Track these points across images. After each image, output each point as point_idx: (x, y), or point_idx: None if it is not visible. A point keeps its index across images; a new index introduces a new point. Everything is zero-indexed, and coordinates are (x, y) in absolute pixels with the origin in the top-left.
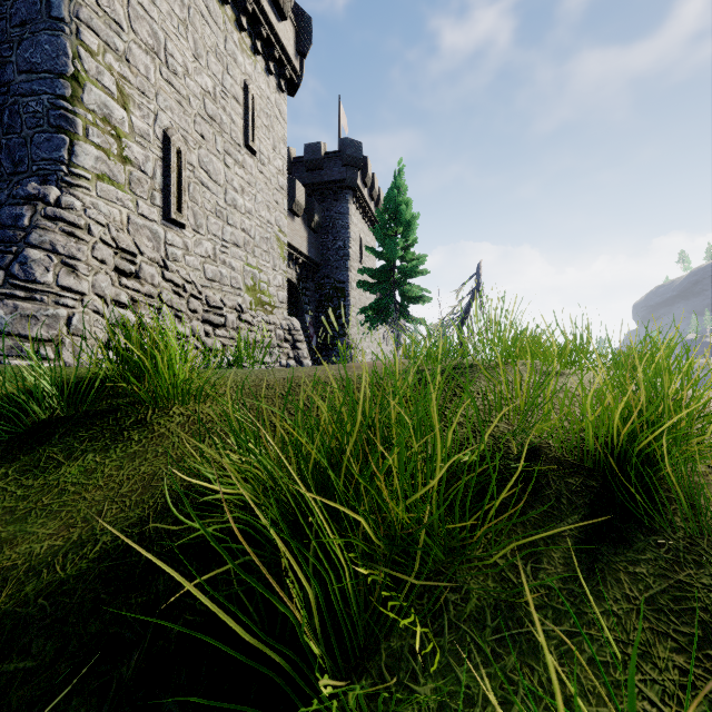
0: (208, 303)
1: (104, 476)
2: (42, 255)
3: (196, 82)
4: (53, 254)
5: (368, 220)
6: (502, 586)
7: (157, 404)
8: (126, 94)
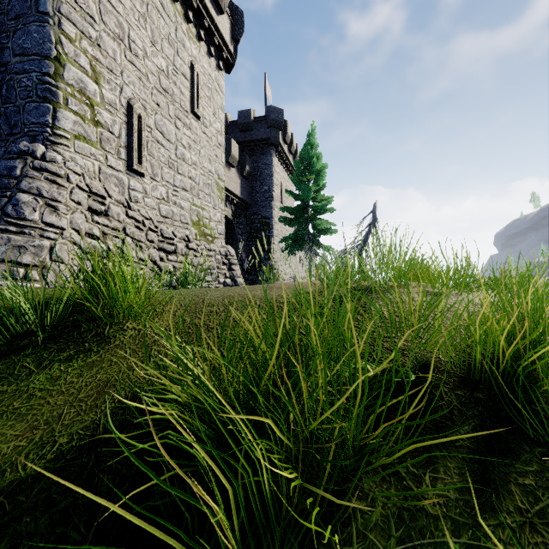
0: (162, 235)
1: (66, 383)
2: (30, 198)
3: (153, 63)
4: (39, 197)
5: (288, 170)
6: (404, 495)
7: (113, 320)
8: (97, 71)
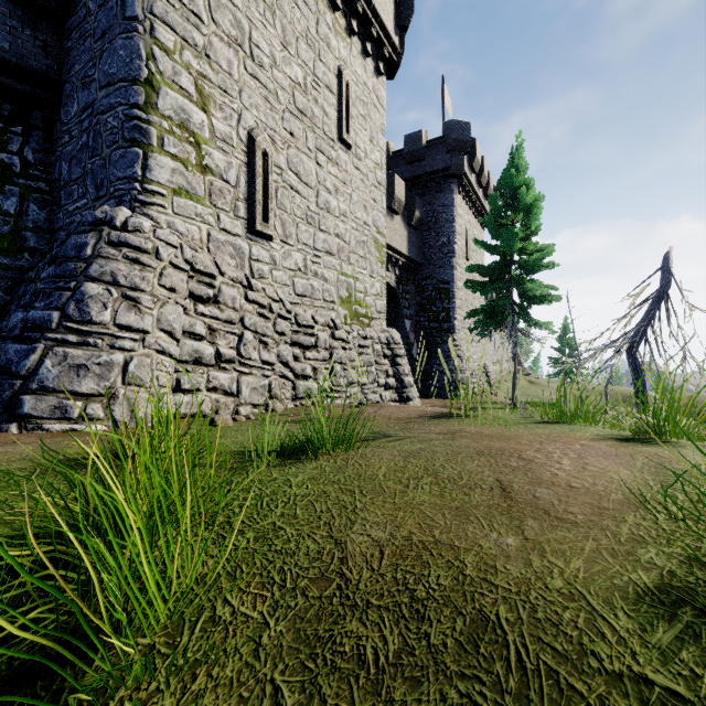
0: (297, 322)
1: None
2: (101, 289)
3: (284, 74)
4: (114, 286)
5: (475, 210)
6: None
7: None
8: (206, 94)
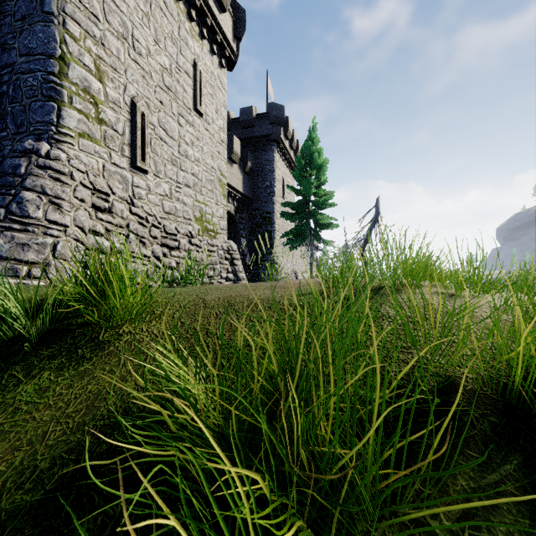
0: (165, 231)
1: (54, 395)
2: (34, 196)
3: (156, 61)
4: (43, 195)
5: (289, 165)
6: None
7: (108, 324)
8: (101, 70)
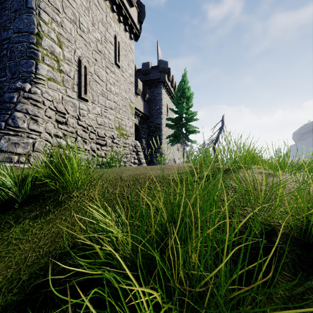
0: (98, 135)
1: (32, 234)
2: (22, 115)
3: (93, 36)
4: (27, 114)
5: (170, 96)
6: None
7: (64, 191)
8: (61, 41)
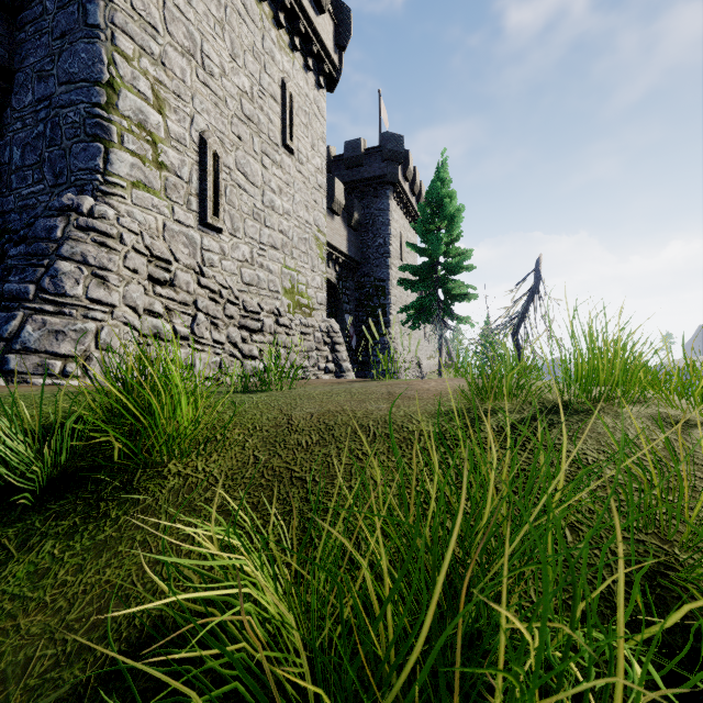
0: (245, 308)
1: (55, 584)
2: (73, 267)
3: (233, 83)
4: (84, 265)
5: (409, 216)
6: None
7: (147, 462)
8: (161, 98)
